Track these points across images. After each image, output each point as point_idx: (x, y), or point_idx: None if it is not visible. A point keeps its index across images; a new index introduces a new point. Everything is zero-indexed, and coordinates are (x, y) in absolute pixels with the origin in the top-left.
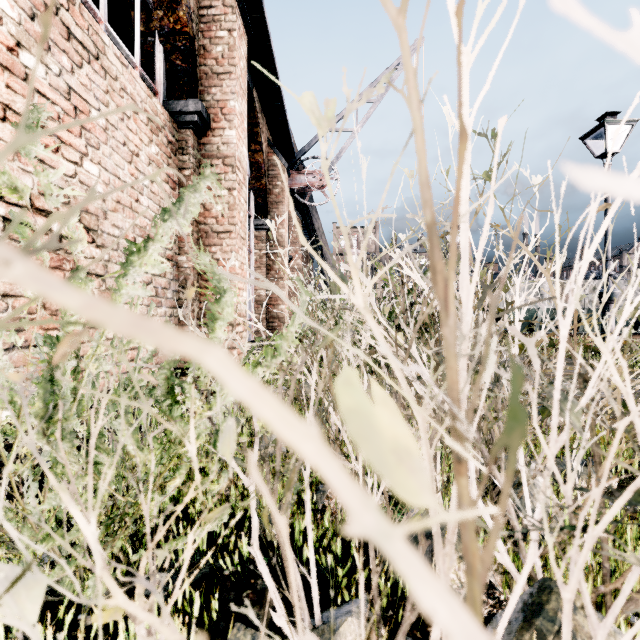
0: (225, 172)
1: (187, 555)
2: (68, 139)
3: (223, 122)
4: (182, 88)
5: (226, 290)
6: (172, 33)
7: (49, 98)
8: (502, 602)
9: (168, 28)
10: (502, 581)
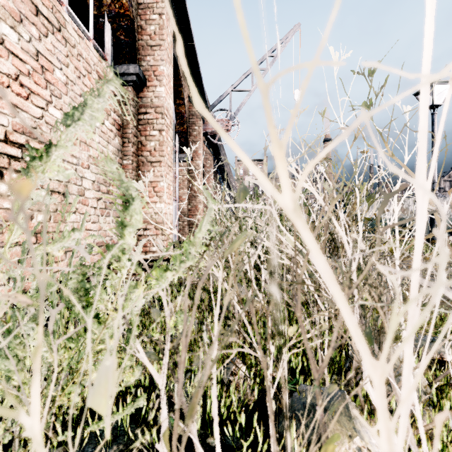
0: (156, 118)
1: None
2: (36, 90)
3: (155, 81)
4: (125, 56)
5: (134, 198)
6: (117, 15)
7: (21, 58)
8: None
9: (114, 12)
10: None
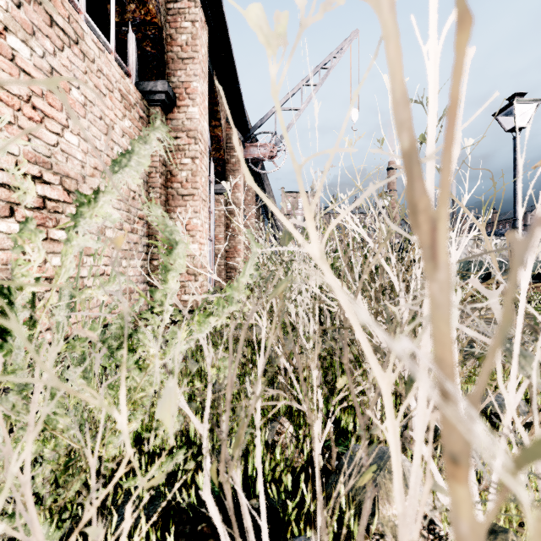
0: (189, 143)
1: (125, 526)
2: (51, 113)
3: (187, 100)
4: (152, 71)
5: (178, 242)
6: (143, 23)
7: (33, 77)
8: (441, 537)
9: (139, 19)
10: (441, 516)
